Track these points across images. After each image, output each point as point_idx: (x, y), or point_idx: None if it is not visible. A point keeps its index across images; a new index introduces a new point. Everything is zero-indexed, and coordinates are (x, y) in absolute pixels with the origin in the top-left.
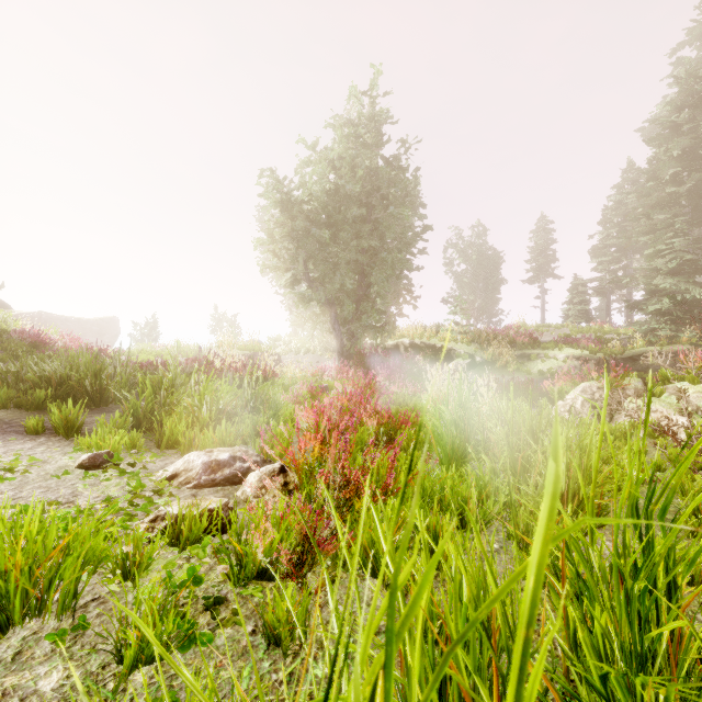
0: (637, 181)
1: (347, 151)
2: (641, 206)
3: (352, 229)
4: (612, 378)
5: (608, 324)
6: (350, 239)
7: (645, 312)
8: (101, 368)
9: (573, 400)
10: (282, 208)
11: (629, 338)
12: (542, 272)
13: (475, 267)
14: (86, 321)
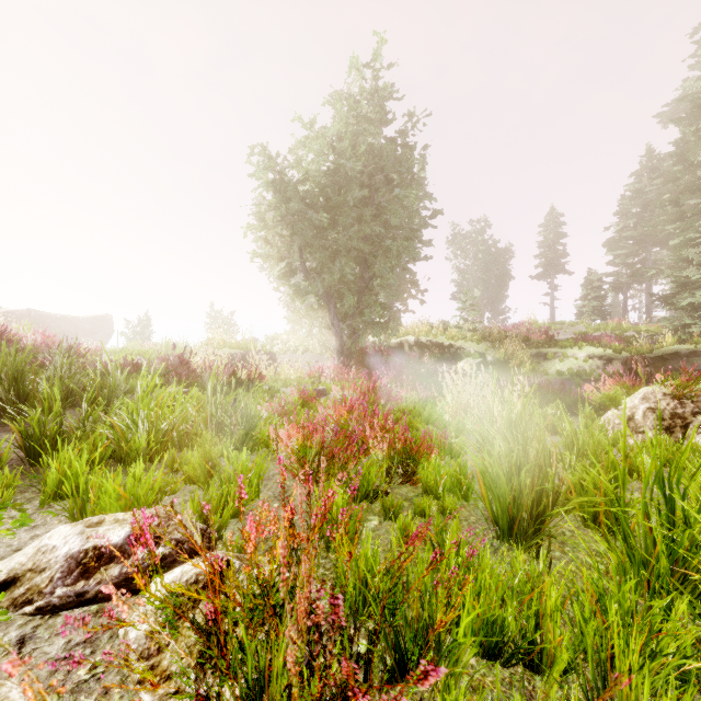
0: (657, 168)
1: (347, 127)
2: (667, 192)
3: (353, 213)
4: (684, 383)
5: (627, 320)
6: (351, 224)
7: (675, 306)
8: (23, 369)
9: (631, 410)
10: (275, 190)
11: (654, 335)
12: (551, 268)
13: (481, 262)
14: (77, 319)
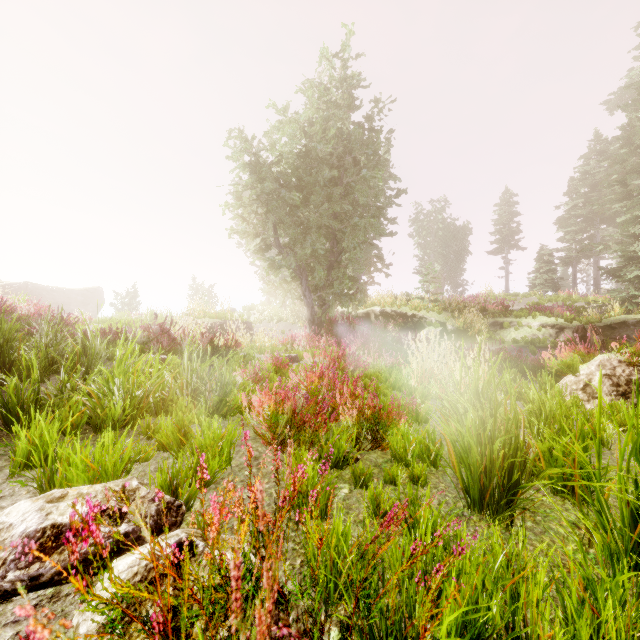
0: (605, 152)
1: (318, 113)
2: (615, 173)
3: (323, 192)
4: (639, 350)
5: (576, 292)
6: (321, 203)
7: (623, 279)
8: (8, 337)
9: (588, 376)
10: (251, 171)
11: (603, 306)
12: (506, 244)
13: (441, 239)
14: (71, 292)
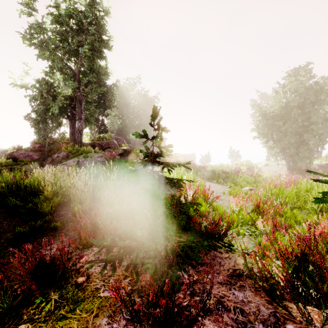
0: None
1: (291, 87)
2: None
3: (293, 120)
4: None
5: None
6: (292, 123)
7: None
8: (218, 172)
9: None
10: (261, 116)
11: None
12: None
13: None
14: (186, 155)
